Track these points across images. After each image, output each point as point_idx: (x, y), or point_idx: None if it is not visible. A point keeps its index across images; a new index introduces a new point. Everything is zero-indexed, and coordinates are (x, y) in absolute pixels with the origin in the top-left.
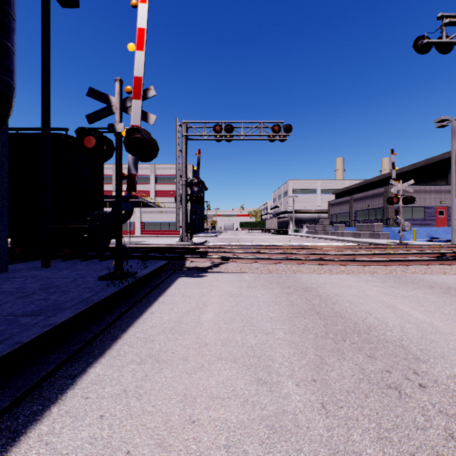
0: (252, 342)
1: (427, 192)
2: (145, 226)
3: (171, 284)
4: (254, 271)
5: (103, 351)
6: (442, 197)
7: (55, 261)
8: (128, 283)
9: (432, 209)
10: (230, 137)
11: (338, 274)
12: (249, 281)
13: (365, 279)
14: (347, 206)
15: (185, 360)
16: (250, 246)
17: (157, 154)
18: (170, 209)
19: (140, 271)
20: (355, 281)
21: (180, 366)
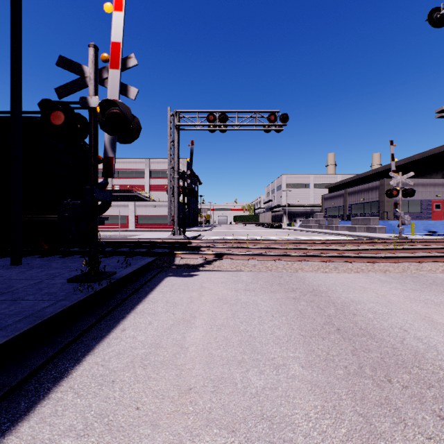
0: (257, 384)
1: (423, 185)
2: (139, 220)
3: (155, 286)
4: (251, 269)
5: (32, 405)
6: (439, 191)
7: (31, 258)
8: (101, 288)
9: (429, 202)
10: (224, 127)
11: (346, 273)
12: (246, 282)
13: (379, 279)
14: (341, 200)
15: (154, 426)
16: (245, 241)
17: (139, 134)
18: (164, 203)
19: (120, 271)
20: (369, 281)
21: (144, 442)
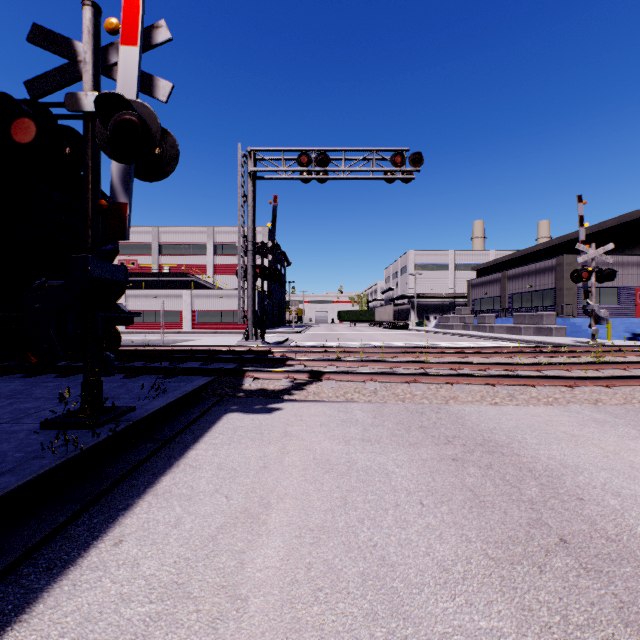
0: None
1: (621, 264)
2: (199, 316)
3: (204, 432)
4: (370, 398)
5: None
6: None
7: (6, 379)
8: (95, 441)
9: (630, 290)
10: (324, 175)
11: (531, 406)
12: (363, 424)
13: (593, 418)
14: (497, 288)
15: None
16: (356, 349)
17: (174, 164)
18: (235, 292)
19: (144, 404)
20: (576, 422)
21: None
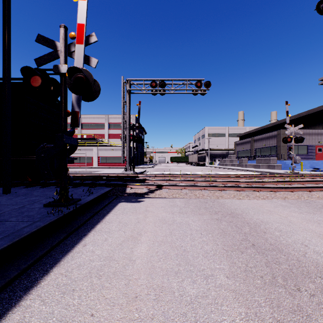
0: (191, 293)
1: (309, 134)
2: (101, 159)
3: (111, 210)
4: (184, 196)
5: (5, 312)
6: (321, 138)
7: (18, 188)
8: (68, 211)
9: (313, 147)
10: (163, 91)
11: (255, 199)
12: (180, 207)
13: (281, 204)
14: (249, 145)
15: None
16: (178, 175)
17: (98, 94)
18: (119, 148)
19: (84, 198)
20: (273, 206)
21: None
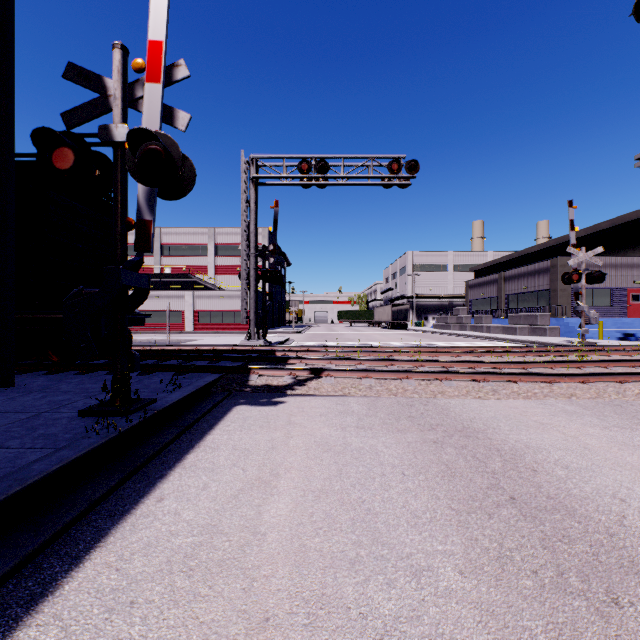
0: (385, 610)
1: (614, 266)
2: (200, 317)
3: (218, 421)
4: (366, 392)
5: None
6: (637, 275)
7: (31, 375)
8: (129, 426)
9: (623, 291)
10: (324, 181)
11: (511, 399)
12: (358, 414)
13: (564, 410)
14: (494, 289)
15: None
16: (355, 348)
17: (192, 185)
18: (236, 293)
19: (163, 397)
20: (548, 413)
21: None
